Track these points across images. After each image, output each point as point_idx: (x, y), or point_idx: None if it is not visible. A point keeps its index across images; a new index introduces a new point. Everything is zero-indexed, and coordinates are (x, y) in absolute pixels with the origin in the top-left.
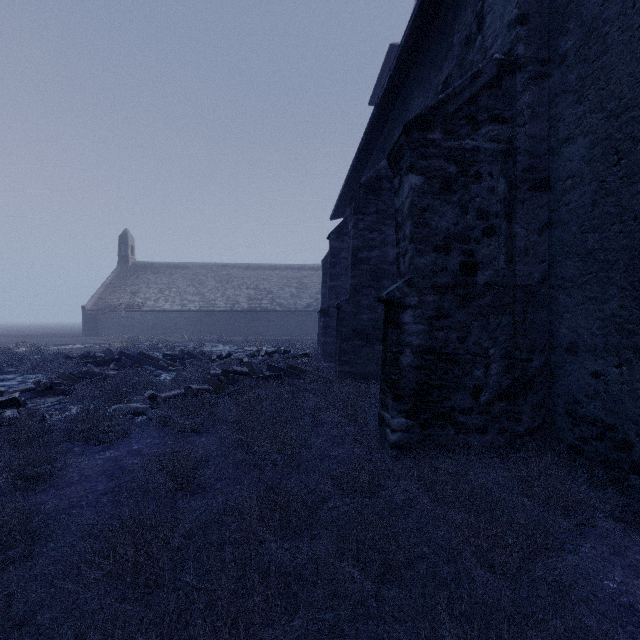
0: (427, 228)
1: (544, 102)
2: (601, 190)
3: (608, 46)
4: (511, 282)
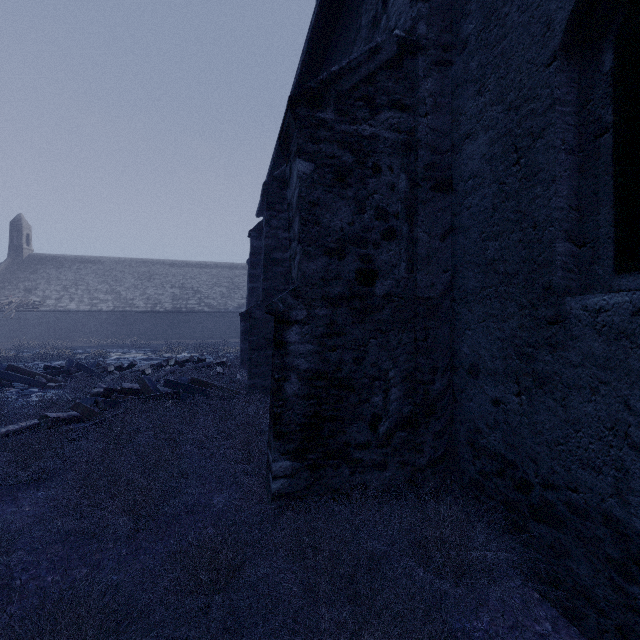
0: (317, 226)
1: (447, 92)
2: (501, 193)
3: (508, 29)
4: (413, 293)
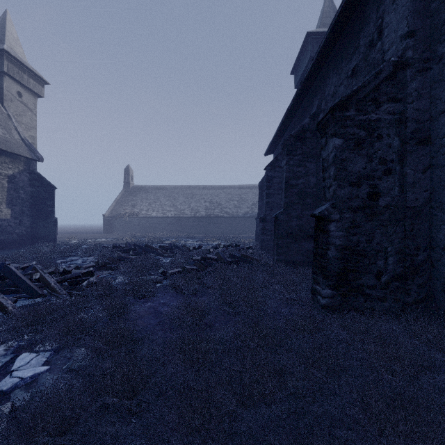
0: (345, 171)
1: (426, 86)
2: None
3: None
4: (403, 204)
